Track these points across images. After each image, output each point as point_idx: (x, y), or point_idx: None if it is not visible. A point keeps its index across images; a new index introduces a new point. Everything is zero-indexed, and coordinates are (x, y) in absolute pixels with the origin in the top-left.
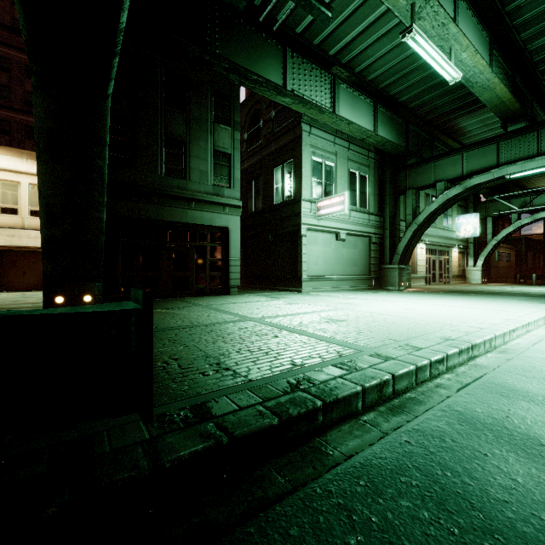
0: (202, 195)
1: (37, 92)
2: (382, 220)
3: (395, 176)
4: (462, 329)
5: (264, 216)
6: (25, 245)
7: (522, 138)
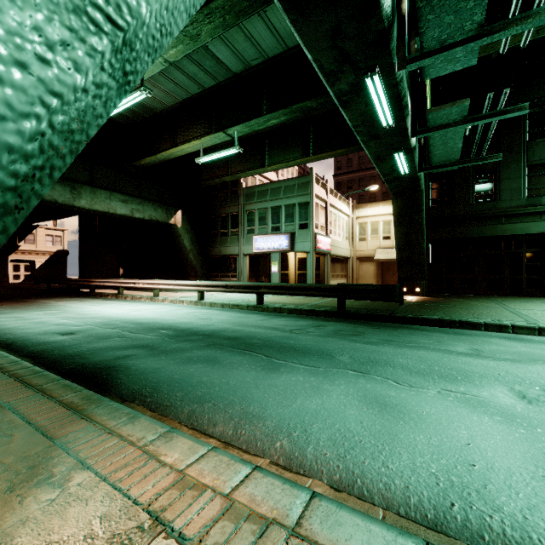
0: (512, 210)
1: (393, 200)
2: None
3: None
4: None
5: None
6: (394, 258)
7: None
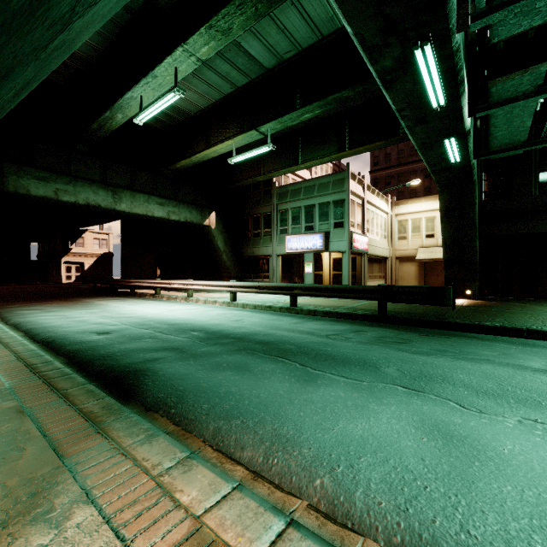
0: None
1: (440, 193)
2: None
3: None
4: None
5: None
6: (438, 258)
7: None
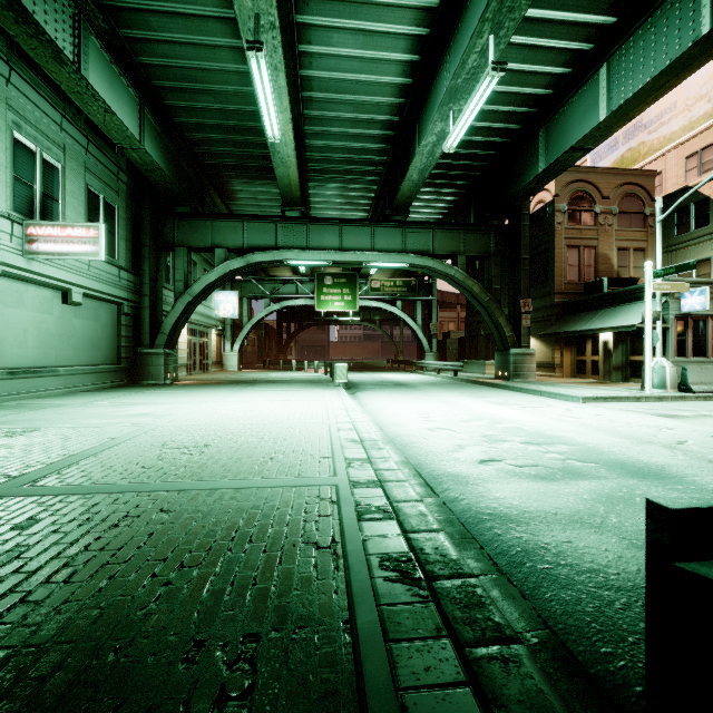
0: None
1: None
2: (138, 282)
3: (158, 222)
4: (343, 427)
5: None
6: None
7: (296, 227)
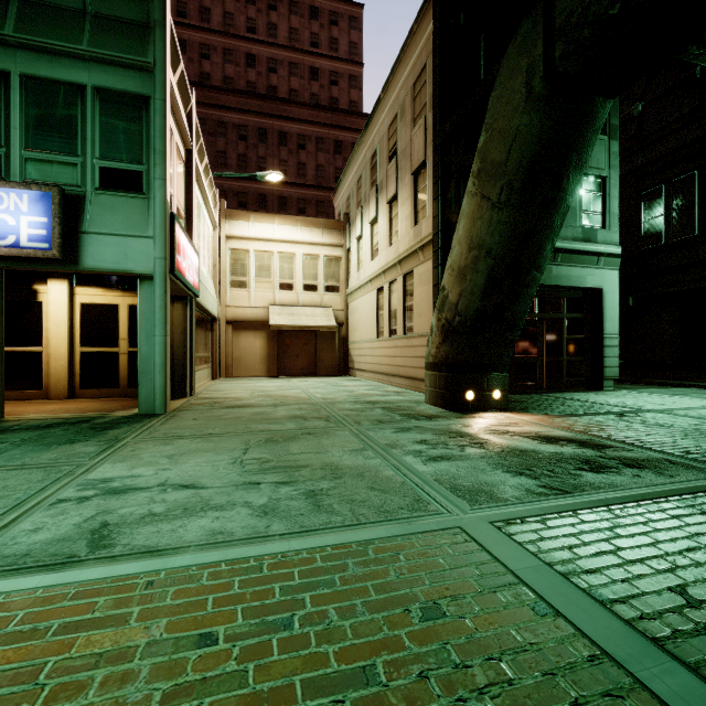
0: (570, 243)
1: (538, 105)
2: None
3: None
4: None
5: None
6: (307, 324)
7: None
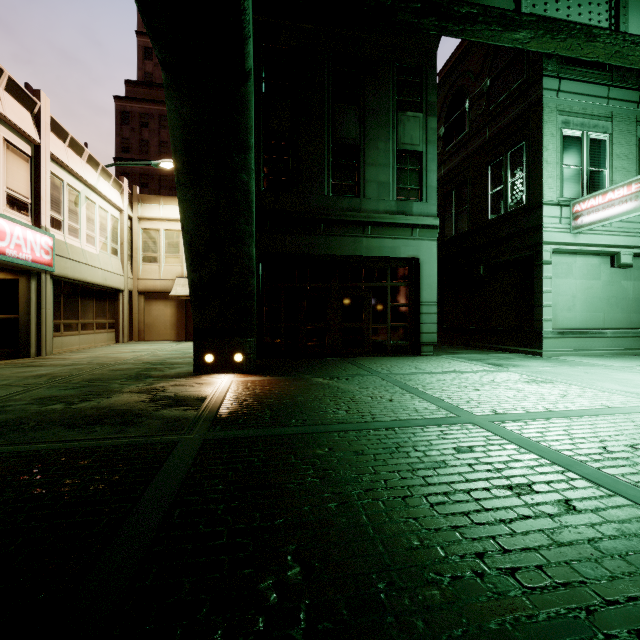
0: (381, 216)
1: (168, 93)
2: None
3: None
4: None
5: (471, 240)
6: None
7: None
